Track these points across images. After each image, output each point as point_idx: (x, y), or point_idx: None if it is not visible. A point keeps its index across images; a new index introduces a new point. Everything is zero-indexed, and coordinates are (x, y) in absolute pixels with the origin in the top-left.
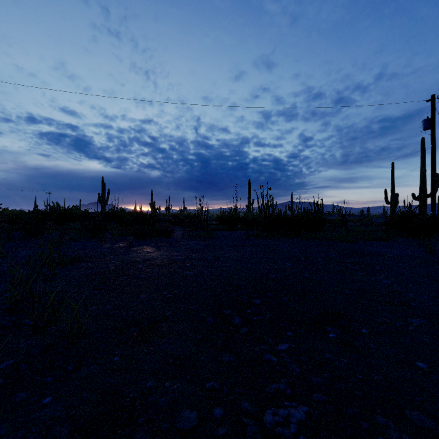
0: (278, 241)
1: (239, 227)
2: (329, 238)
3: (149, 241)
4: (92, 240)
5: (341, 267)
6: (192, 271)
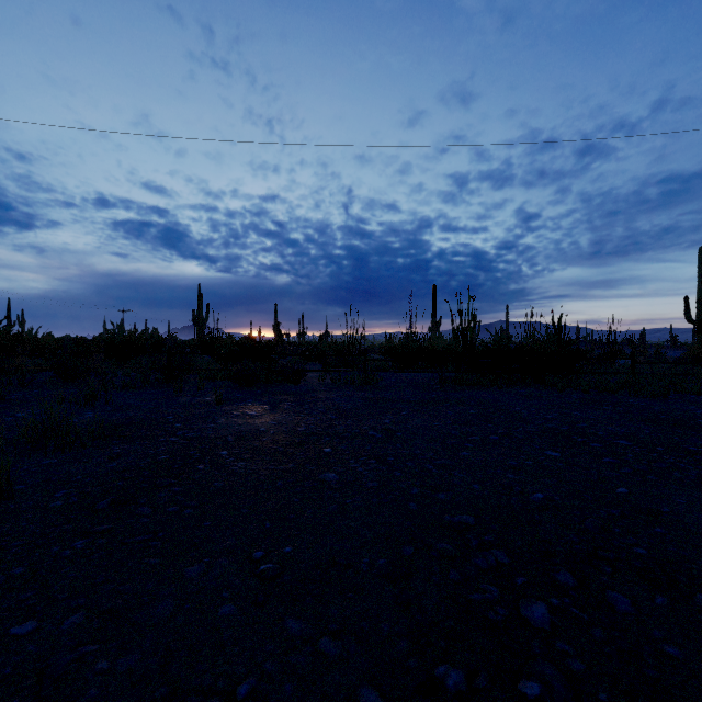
0: (502, 392)
1: (421, 364)
2: (603, 387)
3: (261, 391)
4: (164, 388)
5: (693, 466)
6: (335, 473)
